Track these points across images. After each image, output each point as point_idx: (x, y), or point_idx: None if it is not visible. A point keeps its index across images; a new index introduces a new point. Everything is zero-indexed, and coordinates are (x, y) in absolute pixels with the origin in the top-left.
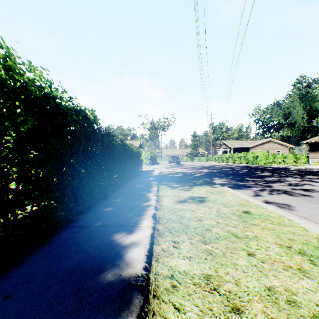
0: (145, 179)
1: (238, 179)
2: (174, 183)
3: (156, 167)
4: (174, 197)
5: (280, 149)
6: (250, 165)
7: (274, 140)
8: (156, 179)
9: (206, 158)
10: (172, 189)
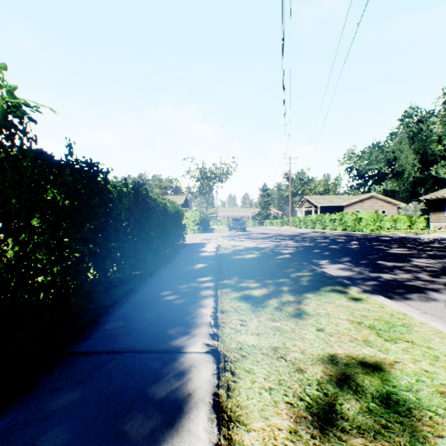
0: (187, 266)
1: (365, 263)
2: (252, 282)
3: (209, 236)
4: (277, 370)
5: (386, 208)
6: (351, 232)
7: (378, 196)
8: (210, 266)
9: (281, 222)
10: (255, 308)
